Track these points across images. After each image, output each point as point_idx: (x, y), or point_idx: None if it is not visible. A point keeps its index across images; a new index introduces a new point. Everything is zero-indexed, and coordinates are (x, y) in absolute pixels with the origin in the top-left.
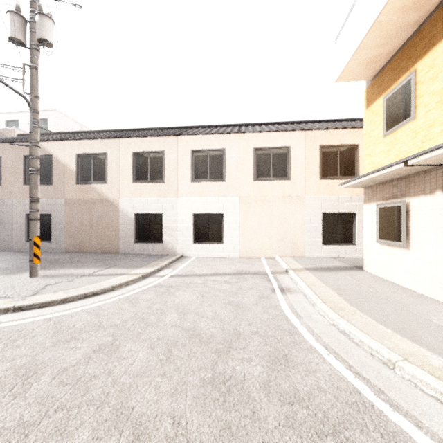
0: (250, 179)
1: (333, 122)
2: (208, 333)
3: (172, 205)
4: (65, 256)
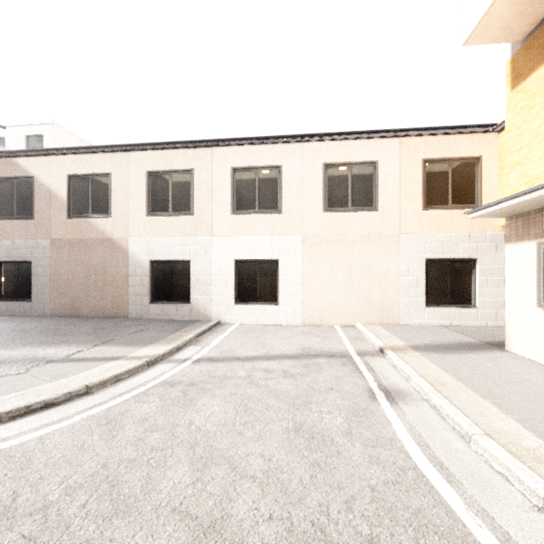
0: (319, 210)
1: (434, 130)
2: (255, 543)
3: (204, 248)
4: (47, 322)
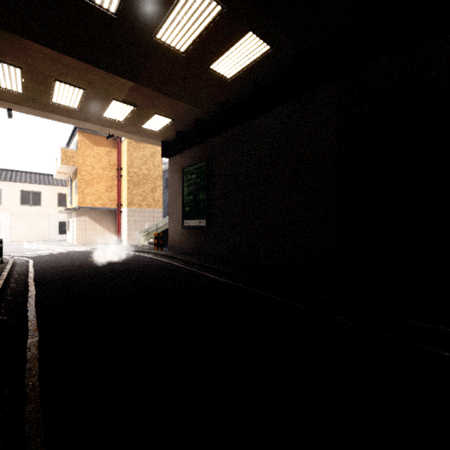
0: (18, 205)
1: None
2: None
3: None
4: None
